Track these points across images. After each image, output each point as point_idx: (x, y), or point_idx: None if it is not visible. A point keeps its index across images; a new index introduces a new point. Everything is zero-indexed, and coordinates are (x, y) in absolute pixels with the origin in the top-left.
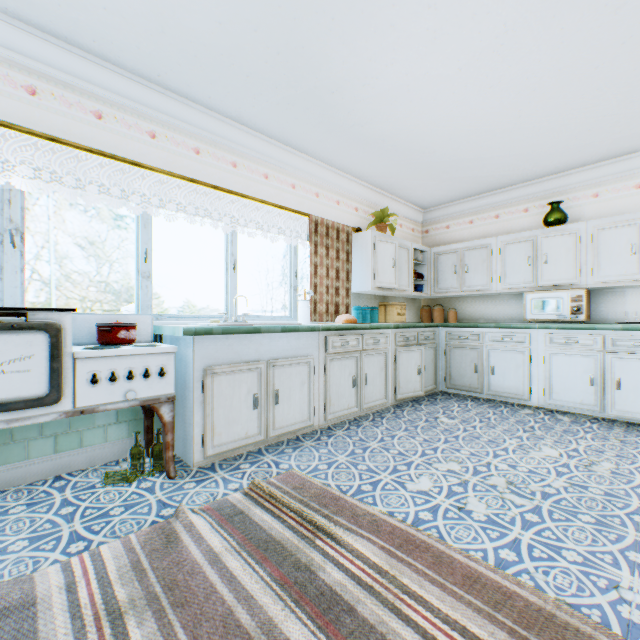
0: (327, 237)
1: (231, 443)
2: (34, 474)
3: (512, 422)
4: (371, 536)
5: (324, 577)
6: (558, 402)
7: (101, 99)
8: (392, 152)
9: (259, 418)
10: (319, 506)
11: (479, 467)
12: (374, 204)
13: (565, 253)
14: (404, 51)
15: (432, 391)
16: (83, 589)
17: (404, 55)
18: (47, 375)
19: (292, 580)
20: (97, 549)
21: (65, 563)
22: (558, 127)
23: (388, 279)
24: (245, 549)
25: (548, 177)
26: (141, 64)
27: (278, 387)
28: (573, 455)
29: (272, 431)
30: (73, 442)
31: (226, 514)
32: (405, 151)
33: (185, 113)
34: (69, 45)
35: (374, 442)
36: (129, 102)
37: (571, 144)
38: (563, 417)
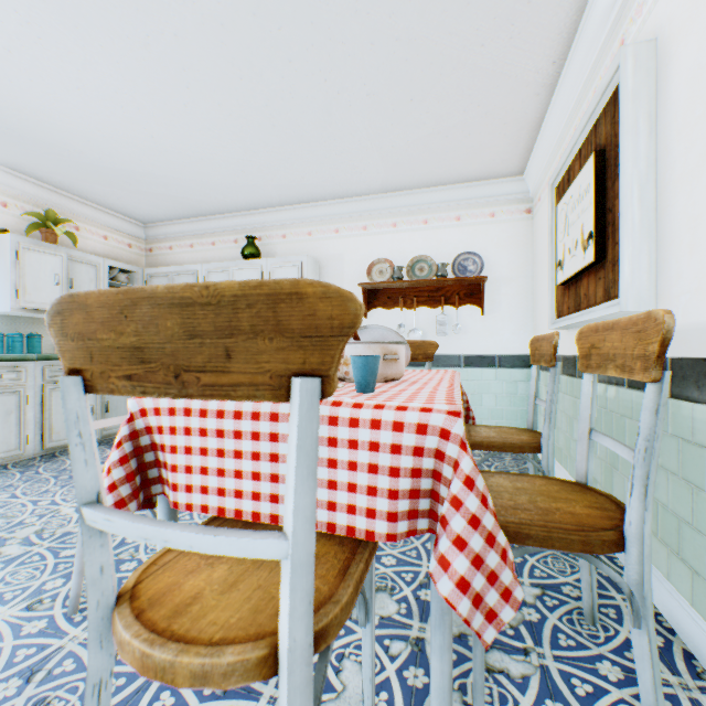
0: None
1: None
2: None
3: None
4: None
5: None
6: None
7: None
8: (18, 138)
9: None
10: None
11: (31, 518)
12: (46, 203)
13: None
14: None
15: None
16: None
17: None
18: None
19: None
20: None
21: None
22: (209, 160)
23: (49, 299)
24: None
25: (250, 212)
26: None
27: None
28: None
29: None
30: None
31: None
32: (38, 141)
33: None
34: None
35: None
36: None
37: (240, 182)
38: None
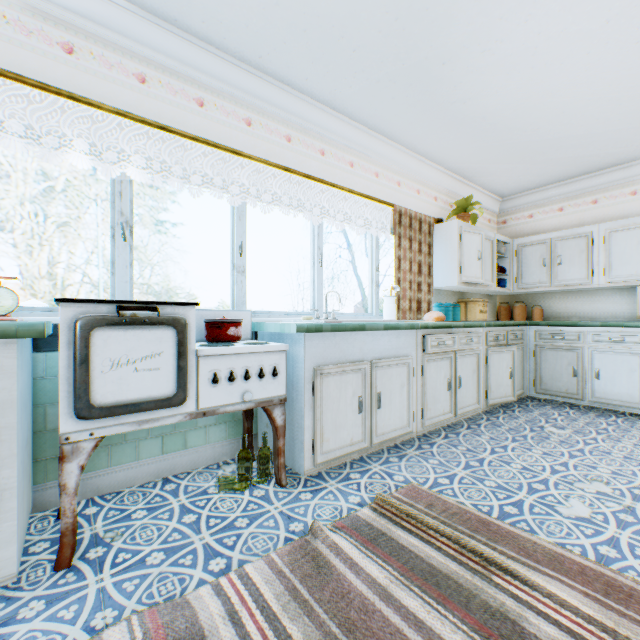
0: (410, 228)
1: (338, 450)
2: (144, 475)
3: (638, 435)
4: (560, 576)
5: (533, 631)
6: None
7: (202, 86)
8: (488, 132)
9: (363, 423)
10: (469, 531)
11: (635, 490)
12: (453, 193)
13: None
14: (546, 3)
15: (519, 396)
16: (248, 621)
17: (544, 8)
18: (174, 374)
19: (495, 632)
20: (242, 569)
21: (215, 585)
22: None
23: (474, 273)
24: (413, 583)
25: None
26: (245, 45)
27: (380, 390)
28: None
29: (374, 437)
30: (178, 443)
31: (366, 535)
32: (504, 130)
33: (279, 98)
34: (177, 29)
35: (486, 453)
36: (228, 88)
37: None
38: None
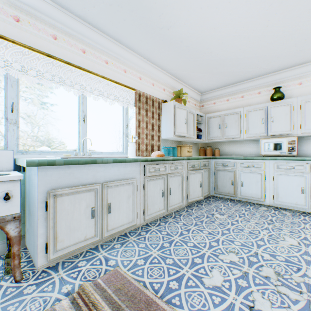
0: (146, 104)
1: (72, 246)
2: None
3: (258, 216)
4: None
5: None
6: (282, 203)
7: None
8: (186, 51)
9: (96, 224)
10: None
11: (251, 258)
12: (174, 88)
13: (284, 116)
14: None
15: (207, 195)
16: None
17: None
18: None
19: None
20: None
21: None
22: (288, 36)
23: (183, 130)
24: None
25: (272, 73)
26: None
27: (110, 201)
28: (307, 243)
29: (106, 232)
30: None
31: None
32: (194, 51)
33: (44, 7)
34: None
35: (176, 236)
36: None
37: (291, 50)
38: (286, 212)
